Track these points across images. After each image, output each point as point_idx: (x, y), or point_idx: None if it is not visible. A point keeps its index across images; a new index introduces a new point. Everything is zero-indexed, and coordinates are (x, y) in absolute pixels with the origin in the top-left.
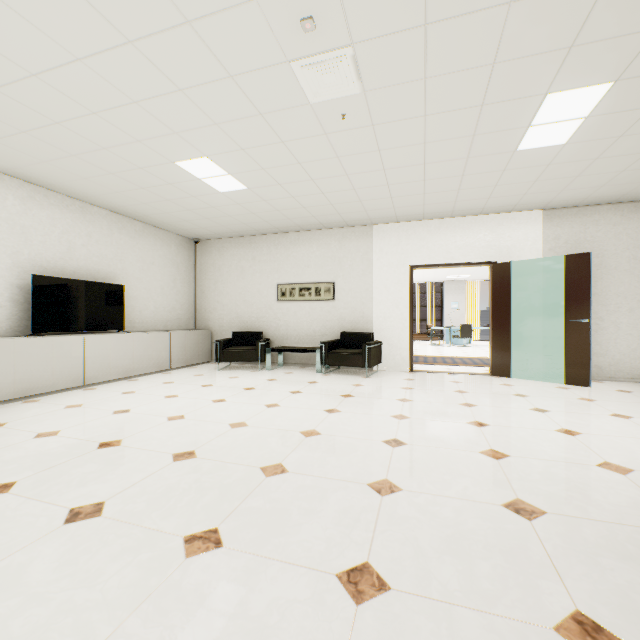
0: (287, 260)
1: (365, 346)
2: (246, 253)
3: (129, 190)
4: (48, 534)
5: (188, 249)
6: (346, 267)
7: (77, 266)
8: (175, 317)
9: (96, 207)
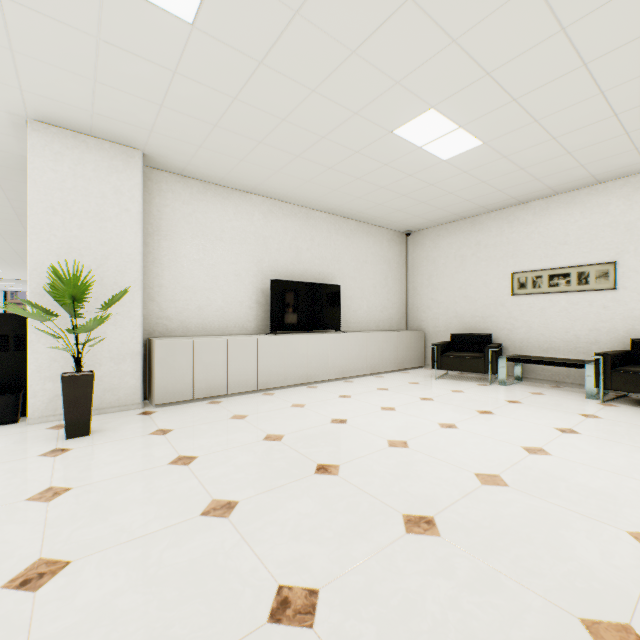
0: (527, 239)
1: None
2: (467, 238)
3: (345, 185)
4: (247, 636)
5: (399, 244)
6: None
7: (303, 269)
8: (386, 317)
9: (317, 212)
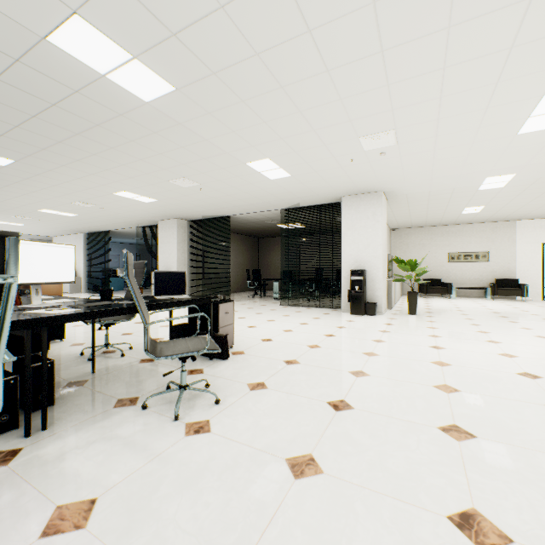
0: (455, 240)
1: (524, 286)
2: (425, 236)
3: (417, 215)
4: None
5: (389, 234)
6: (496, 243)
7: None
8: None
9: None
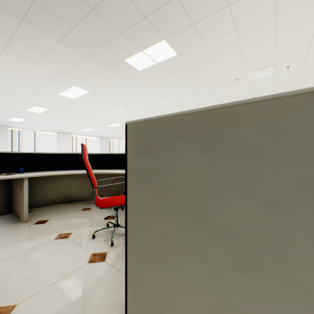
0: None
1: None
2: None
3: None
4: None
5: None
6: None
7: None
8: None
9: None
